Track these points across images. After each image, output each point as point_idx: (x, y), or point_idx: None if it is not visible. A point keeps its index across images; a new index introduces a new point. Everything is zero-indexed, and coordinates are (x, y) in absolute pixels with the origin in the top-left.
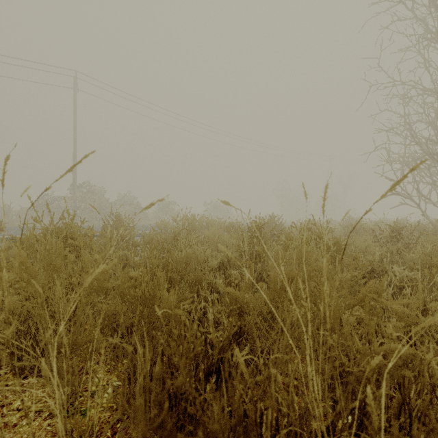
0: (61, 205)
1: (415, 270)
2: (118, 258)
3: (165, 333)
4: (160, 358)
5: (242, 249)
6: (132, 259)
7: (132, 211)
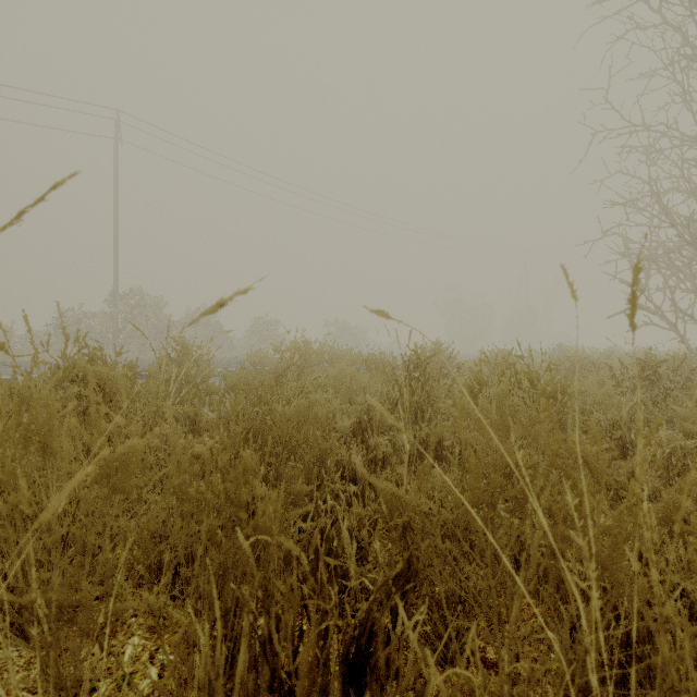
0: (94, 326)
1: (696, 437)
2: (171, 420)
3: (258, 587)
4: (247, 643)
5: (394, 399)
6: (205, 415)
7: (209, 335)
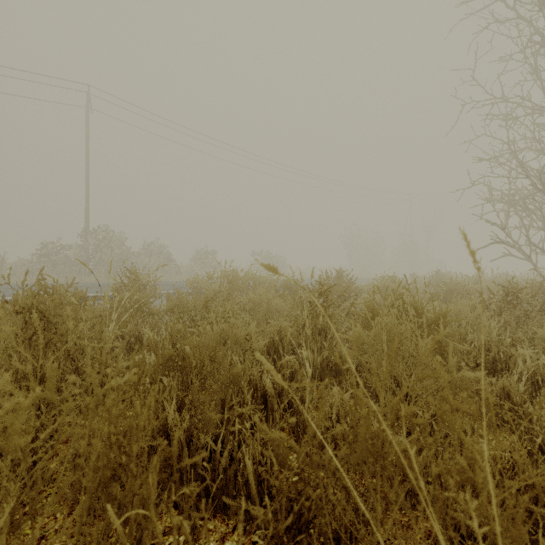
0: (70, 256)
1: None
2: (89, 356)
3: None
4: None
5: (301, 323)
6: (146, 334)
7: (160, 263)
